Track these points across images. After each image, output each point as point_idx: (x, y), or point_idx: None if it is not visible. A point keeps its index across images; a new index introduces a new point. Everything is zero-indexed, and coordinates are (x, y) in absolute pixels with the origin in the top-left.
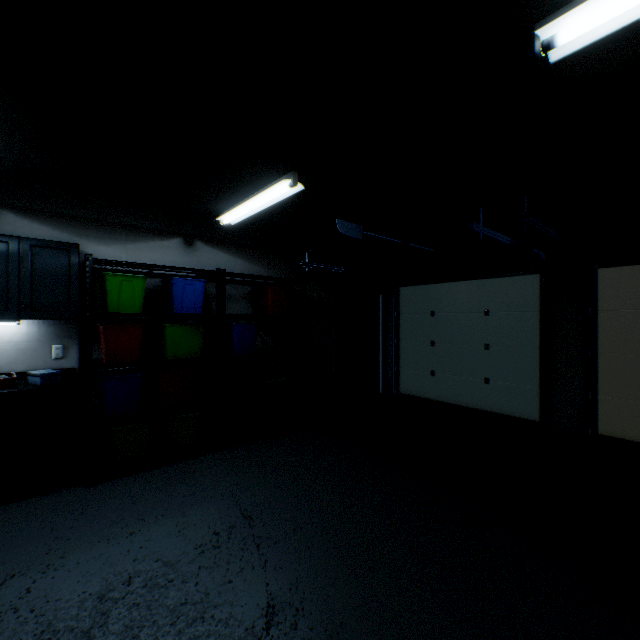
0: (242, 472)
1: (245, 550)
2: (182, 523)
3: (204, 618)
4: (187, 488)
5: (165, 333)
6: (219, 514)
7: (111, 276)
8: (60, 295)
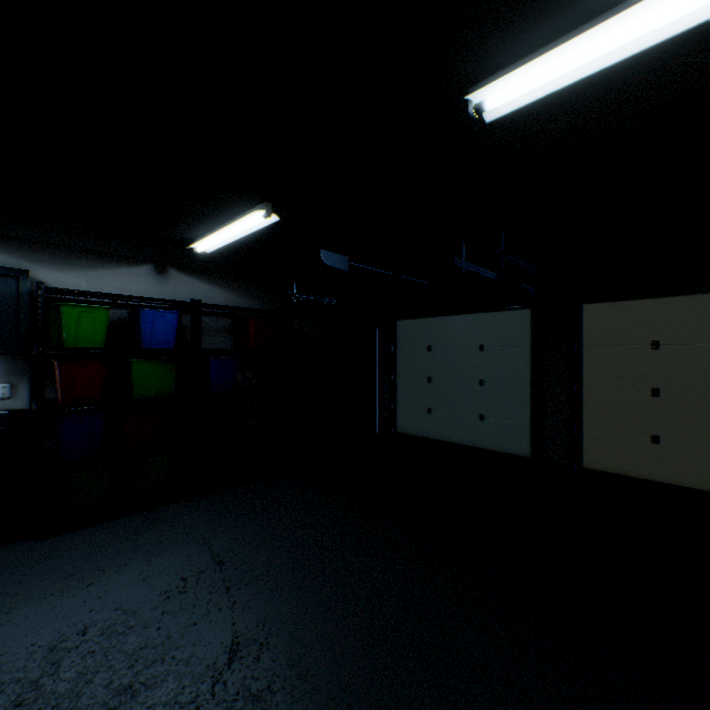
0: (218, 518)
1: (214, 593)
2: (147, 571)
3: (164, 659)
4: (155, 536)
5: (132, 370)
6: (189, 560)
7: (68, 307)
8: (7, 327)
